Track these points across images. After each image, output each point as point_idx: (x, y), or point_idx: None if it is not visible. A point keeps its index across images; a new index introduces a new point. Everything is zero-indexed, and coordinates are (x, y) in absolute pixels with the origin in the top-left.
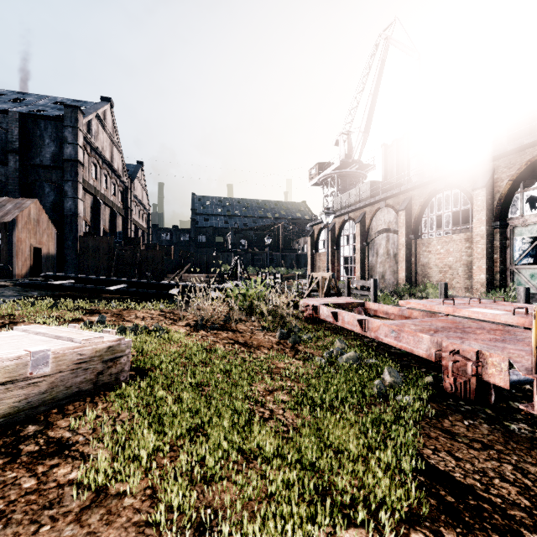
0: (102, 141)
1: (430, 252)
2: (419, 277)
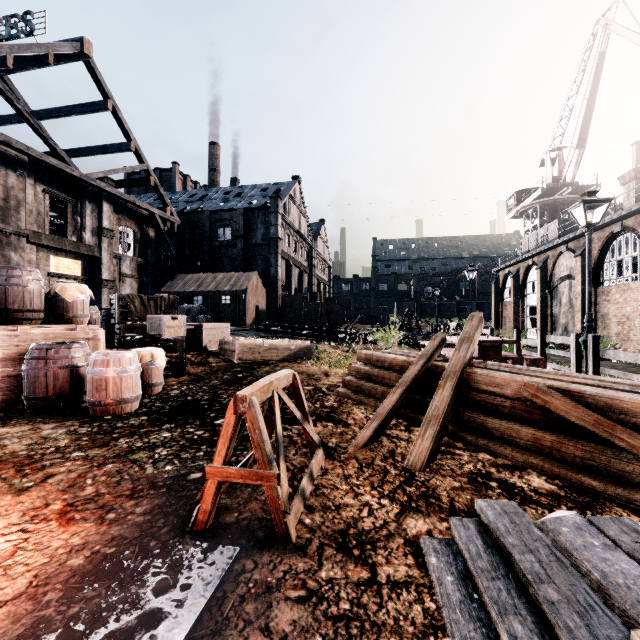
0: (293, 214)
1: (609, 302)
2: (599, 329)
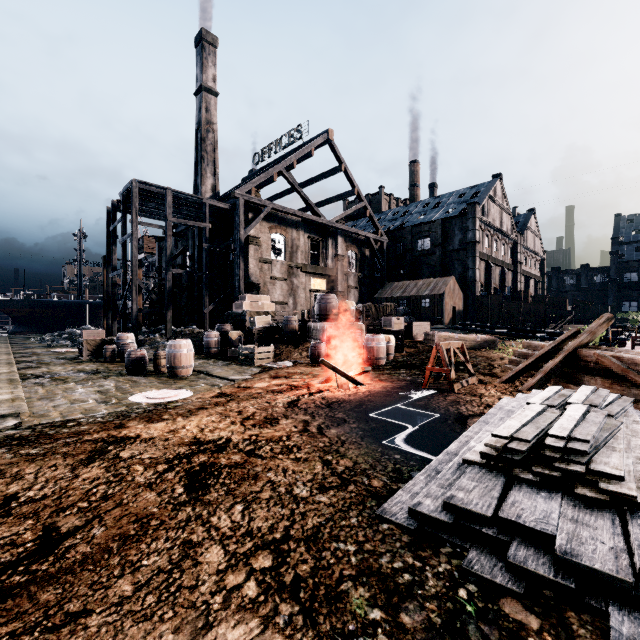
0: (493, 214)
1: None
2: None
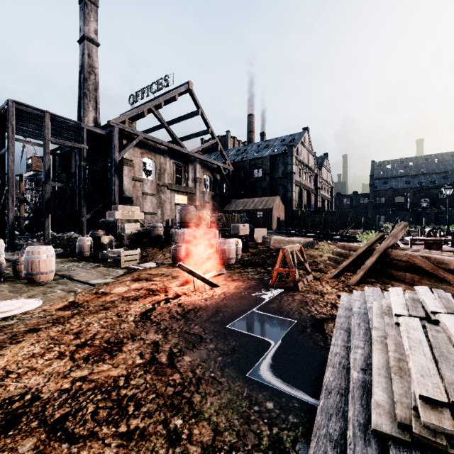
0: (303, 154)
1: None
2: None
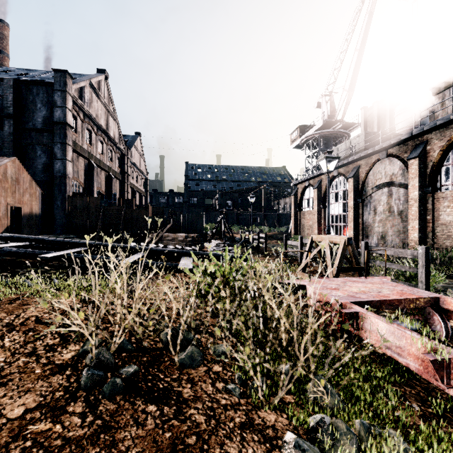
0: (97, 109)
1: None
2: (439, 239)
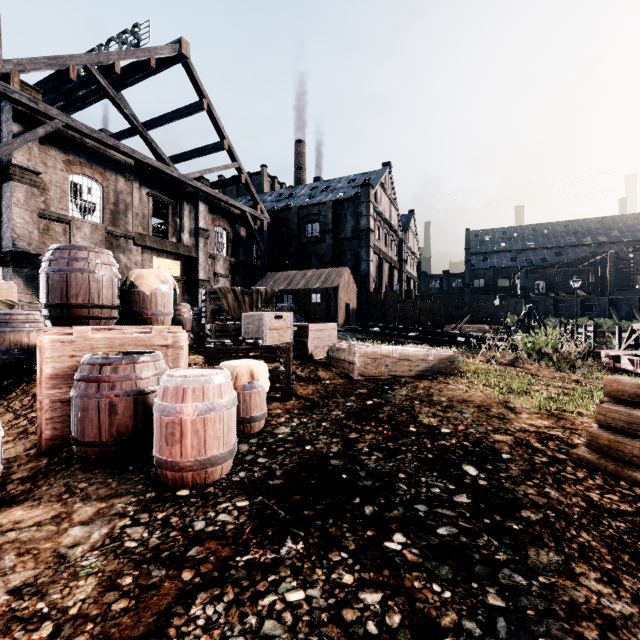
0: (384, 204)
1: None
2: None
